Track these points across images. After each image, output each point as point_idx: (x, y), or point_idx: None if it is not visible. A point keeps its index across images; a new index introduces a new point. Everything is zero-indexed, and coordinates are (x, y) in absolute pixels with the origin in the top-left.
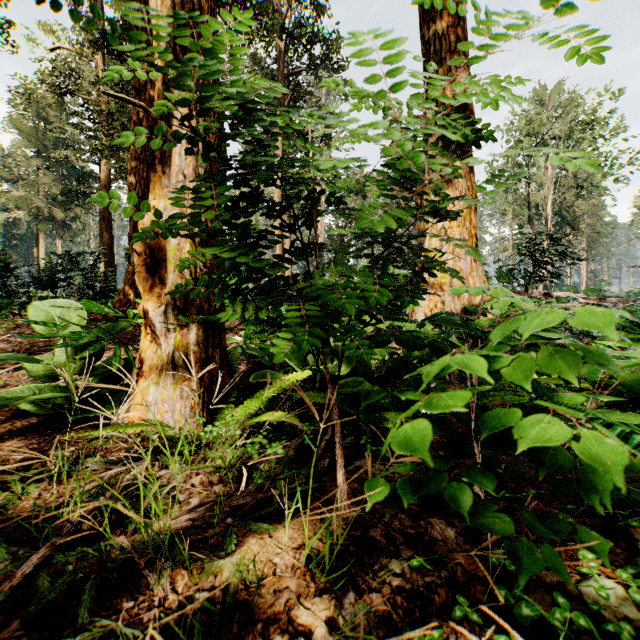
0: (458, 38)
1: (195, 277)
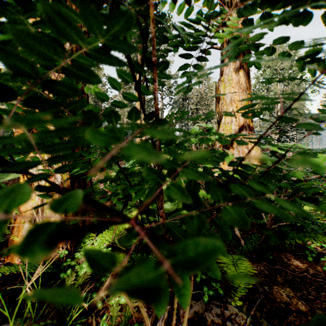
0: None
1: None
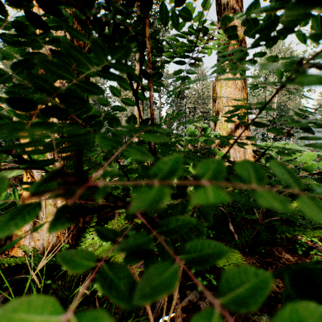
0: (237, 2)
1: (62, 135)
